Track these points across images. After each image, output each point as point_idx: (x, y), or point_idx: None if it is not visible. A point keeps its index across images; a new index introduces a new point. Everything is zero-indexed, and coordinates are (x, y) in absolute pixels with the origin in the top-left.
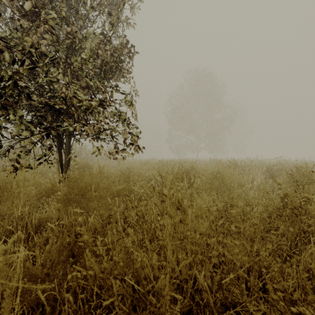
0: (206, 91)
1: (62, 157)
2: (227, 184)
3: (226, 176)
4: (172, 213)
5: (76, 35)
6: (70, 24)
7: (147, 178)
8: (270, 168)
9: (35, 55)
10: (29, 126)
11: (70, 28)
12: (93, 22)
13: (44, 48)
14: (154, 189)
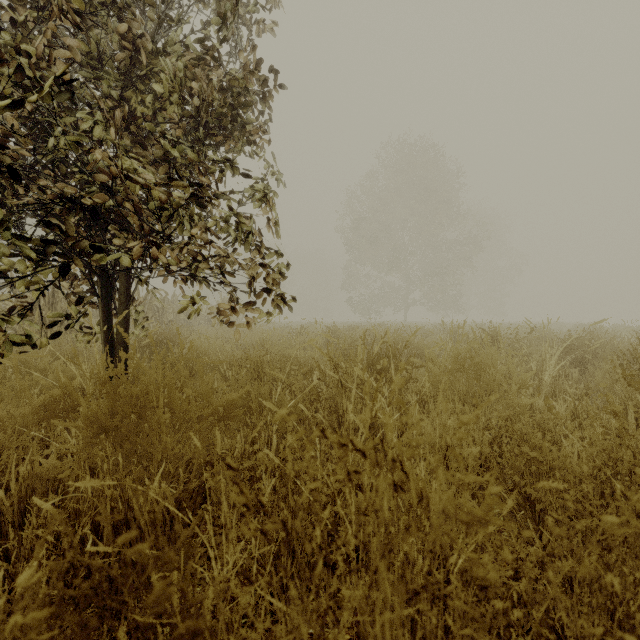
0: (424, 184)
1: (111, 321)
2: (491, 384)
3: (487, 365)
4: (378, 499)
5: (141, 43)
6: (126, 17)
7: (303, 370)
8: (571, 343)
9: None
10: (21, 247)
11: (126, 25)
12: (183, 21)
13: (61, 66)
14: (324, 435)
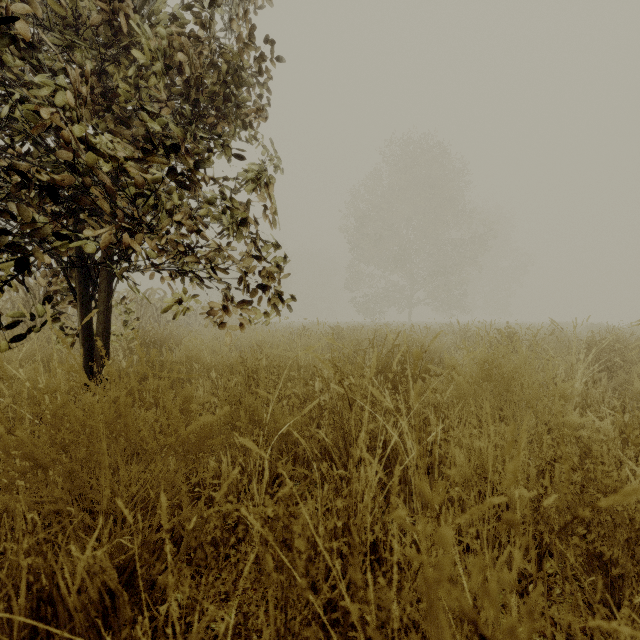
0: (429, 182)
1: (91, 321)
2: (527, 397)
3: (519, 373)
4: None
5: (119, 6)
6: None
7: (302, 381)
8: (594, 345)
9: (6, 53)
10: None
11: None
12: None
13: (20, 24)
14: None
